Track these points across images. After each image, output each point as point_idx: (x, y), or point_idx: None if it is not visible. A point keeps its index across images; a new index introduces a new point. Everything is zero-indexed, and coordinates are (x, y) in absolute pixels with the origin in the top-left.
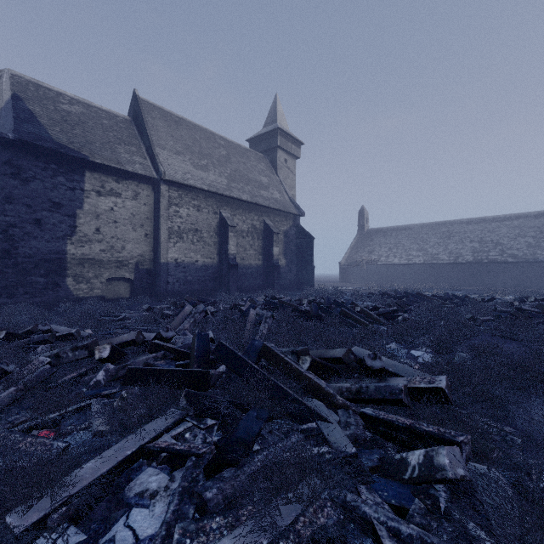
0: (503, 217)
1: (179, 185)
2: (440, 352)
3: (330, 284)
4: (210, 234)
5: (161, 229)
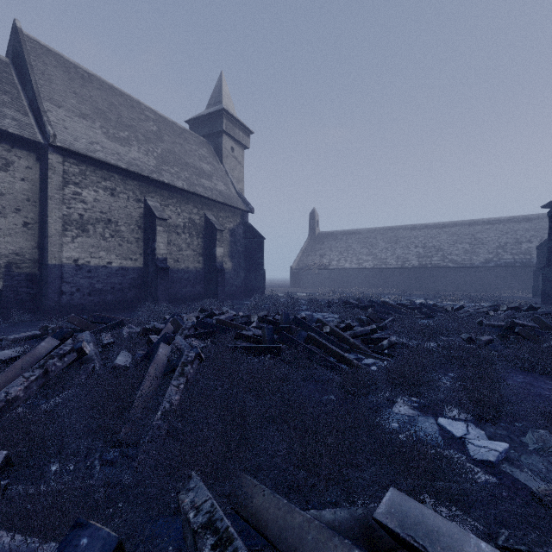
0: (443, 224)
1: (82, 158)
2: (486, 419)
3: (281, 289)
4: (130, 227)
5: (51, 216)
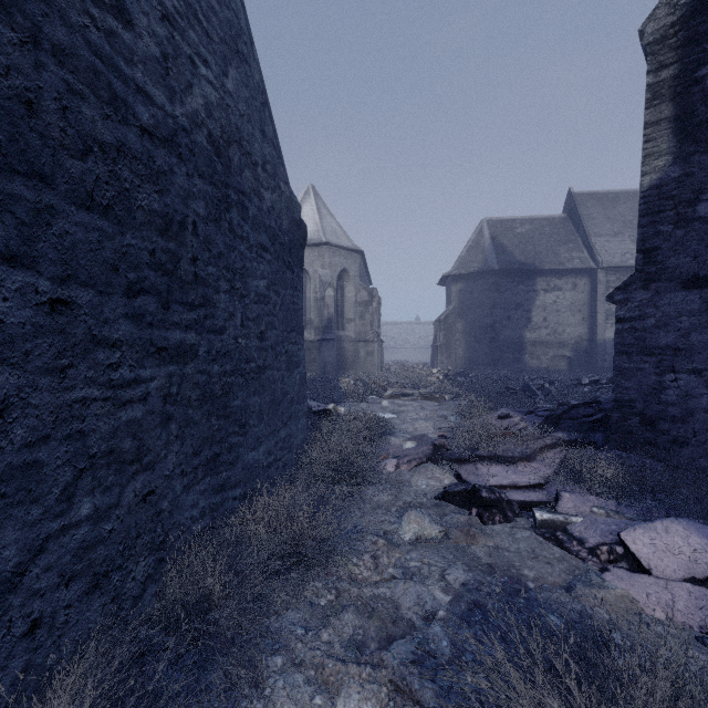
0: None
1: (617, 268)
2: None
3: None
4: None
5: (598, 312)
